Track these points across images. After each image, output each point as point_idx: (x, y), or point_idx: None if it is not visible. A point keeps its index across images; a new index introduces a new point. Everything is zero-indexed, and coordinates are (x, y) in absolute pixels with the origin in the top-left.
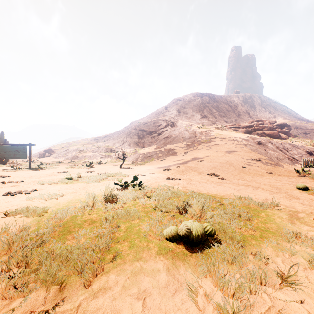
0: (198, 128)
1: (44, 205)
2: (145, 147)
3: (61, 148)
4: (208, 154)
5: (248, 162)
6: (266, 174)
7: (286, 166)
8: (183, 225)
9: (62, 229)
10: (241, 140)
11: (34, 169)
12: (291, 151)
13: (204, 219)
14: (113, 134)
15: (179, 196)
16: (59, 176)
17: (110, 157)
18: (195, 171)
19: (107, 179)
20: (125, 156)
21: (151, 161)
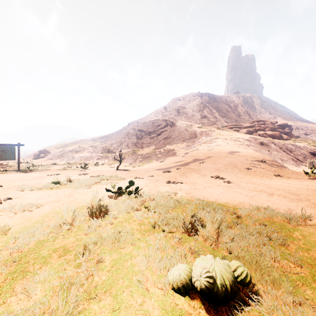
0: (199, 128)
1: (9, 222)
2: (144, 148)
3: (56, 149)
4: (210, 155)
5: (252, 163)
6: (274, 177)
7: (291, 167)
8: (201, 270)
9: (14, 268)
10: (243, 140)
11: (23, 171)
12: (295, 152)
13: (222, 244)
14: (110, 135)
15: (183, 206)
16: (47, 180)
17: (107, 158)
18: (197, 174)
19: (100, 183)
20: (123, 157)
21: (150, 162)
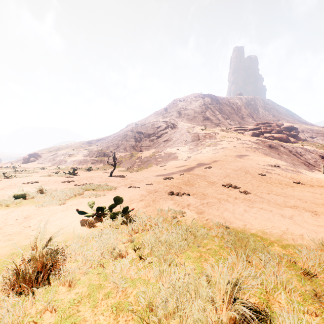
0: (202, 130)
1: None
2: (143, 151)
3: (49, 152)
4: (215, 159)
5: (265, 168)
6: (295, 185)
7: (305, 172)
8: None
9: None
10: (250, 143)
11: None
12: (305, 156)
13: None
14: (107, 137)
15: (200, 243)
16: (15, 191)
17: (102, 162)
18: (205, 181)
19: (80, 196)
20: (119, 161)
21: (149, 166)
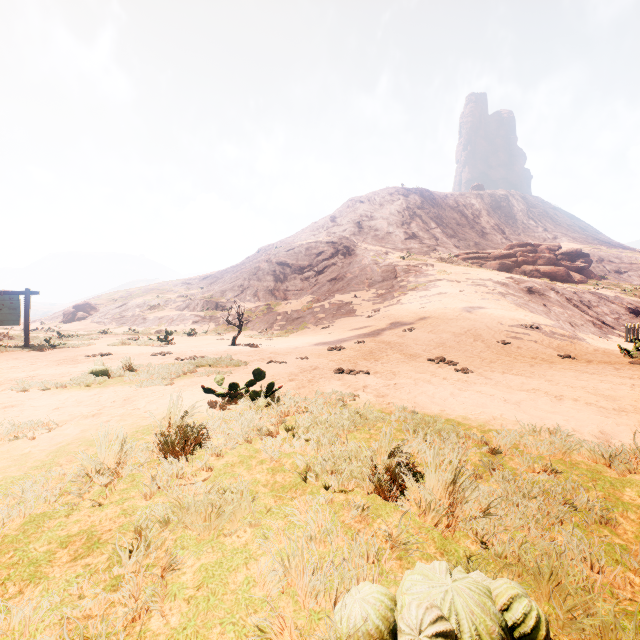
0: (402, 260)
1: None
2: (289, 299)
3: (111, 301)
4: (424, 315)
5: (512, 331)
6: (558, 360)
7: (591, 339)
8: (423, 615)
9: None
10: (492, 284)
11: (35, 348)
12: (597, 309)
13: (464, 523)
14: (221, 273)
15: (372, 426)
16: (82, 367)
17: (213, 320)
18: (400, 354)
19: (193, 375)
20: (246, 318)
21: (302, 329)
